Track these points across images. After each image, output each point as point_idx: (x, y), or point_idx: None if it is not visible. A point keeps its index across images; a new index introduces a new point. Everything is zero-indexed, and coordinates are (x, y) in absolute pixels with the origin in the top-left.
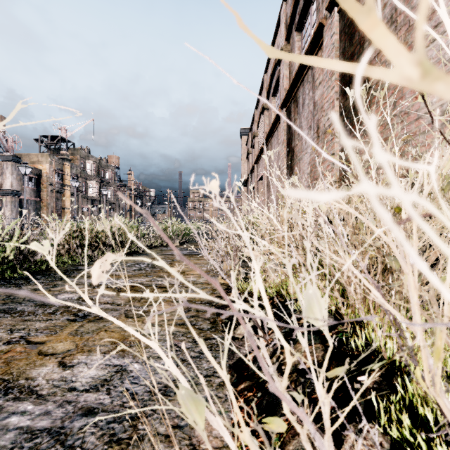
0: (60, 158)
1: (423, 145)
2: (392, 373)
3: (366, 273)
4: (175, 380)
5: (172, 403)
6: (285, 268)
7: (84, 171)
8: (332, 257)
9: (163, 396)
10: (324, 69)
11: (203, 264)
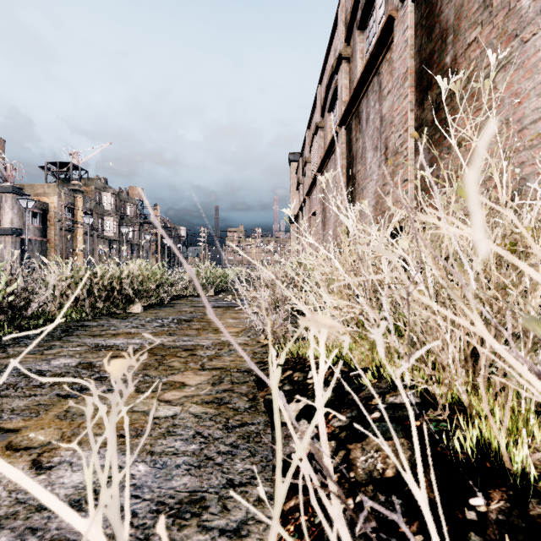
0: (71, 189)
1: (529, 164)
2: (525, 495)
3: (513, 346)
4: (195, 491)
5: (187, 532)
6: (348, 325)
7: (100, 206)
8: (418, 313)
9: (175, 520)
10: (394, 74)
11: (242, 319)
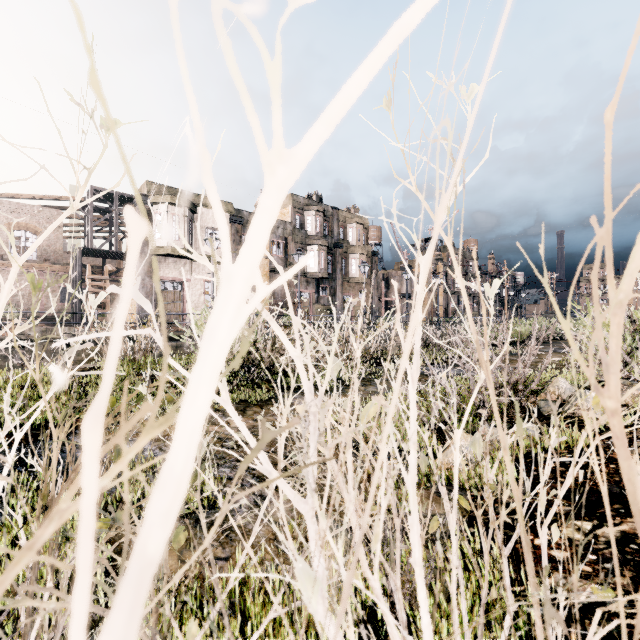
0: (435, 259)
1: None
2: None
3: None
4: None
5: None
6: None
7: (452, 267)
8: None
9: None
10: None
11: None
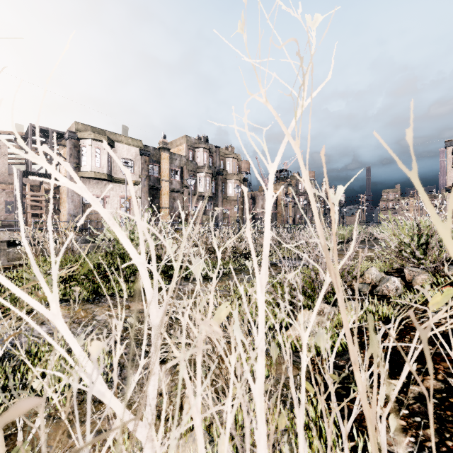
0: (286, 184)
1: None
2: None
3: None
4: None
5: None
6: None
7: (298, 190)
8: None
9: None
10: None
11: None
